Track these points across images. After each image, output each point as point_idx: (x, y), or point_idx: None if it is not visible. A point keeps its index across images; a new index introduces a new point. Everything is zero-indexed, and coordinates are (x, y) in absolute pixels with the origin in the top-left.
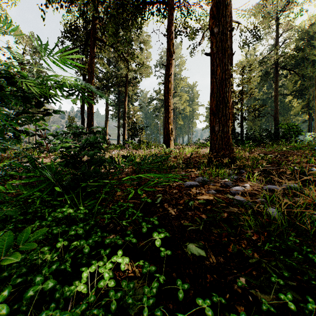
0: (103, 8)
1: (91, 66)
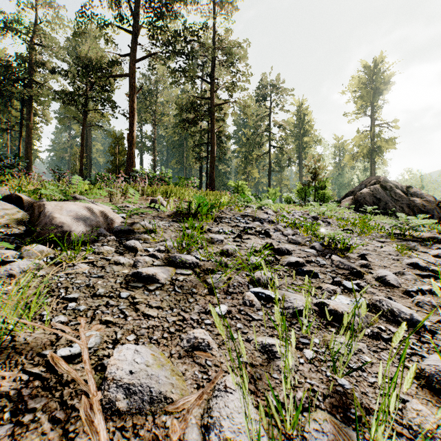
0: None
1: None
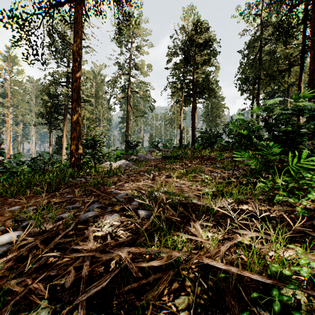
0: (264, 71)
1: (257, 96)
